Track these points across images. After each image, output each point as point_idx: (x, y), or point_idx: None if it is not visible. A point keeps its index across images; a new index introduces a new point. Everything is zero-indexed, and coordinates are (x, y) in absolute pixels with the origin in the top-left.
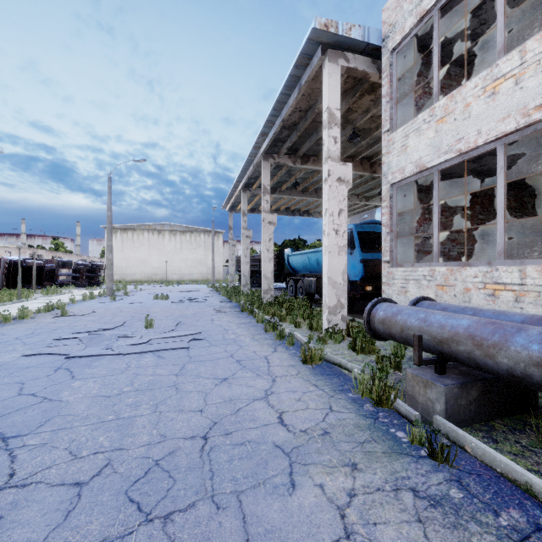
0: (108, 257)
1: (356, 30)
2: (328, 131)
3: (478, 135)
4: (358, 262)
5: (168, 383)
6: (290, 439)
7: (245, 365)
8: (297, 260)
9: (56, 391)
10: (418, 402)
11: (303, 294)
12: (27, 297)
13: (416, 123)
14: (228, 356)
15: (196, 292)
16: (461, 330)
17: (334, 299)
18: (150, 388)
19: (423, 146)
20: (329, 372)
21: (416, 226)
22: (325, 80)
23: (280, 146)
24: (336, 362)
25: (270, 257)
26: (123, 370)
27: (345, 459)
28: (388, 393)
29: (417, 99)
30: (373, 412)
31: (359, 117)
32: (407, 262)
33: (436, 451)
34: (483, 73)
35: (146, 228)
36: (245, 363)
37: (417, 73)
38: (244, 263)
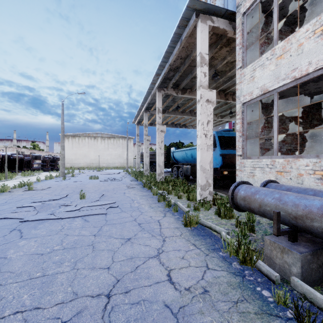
0: (62, 152)
1: (219, 1)
2: (200, 68)
3: (309, 65)
4: (218, 156)
5: (87, 242)
6: (177, 298)
7: (144, 227)
8: (179, 154)
9: (5, 249)
10: (276, 263)
11: (182, 176)
12: (11, 178)
13: (261, 60)
14: (132, 220)
15: (116, 174)
16: (314, 209)
17: (204, 180)
18: (74, 247)
19: (266, 76)
20: (203, 233)
21: (259, 131)
22: (198, 34)
23: (168, 82)
24: (208, 226)
25: (162, 152)
26: (58, 231)
27: (224, 321)
28: (251, 255)
29: (260, 47)
30: (240, 269)
31: (219, 62)
32: (253, 156)
33: (303, 316)
34: (313, 20)
35: (86, 135)
36: (144, 226)
37: (260, 29)
38: (145, 157)
